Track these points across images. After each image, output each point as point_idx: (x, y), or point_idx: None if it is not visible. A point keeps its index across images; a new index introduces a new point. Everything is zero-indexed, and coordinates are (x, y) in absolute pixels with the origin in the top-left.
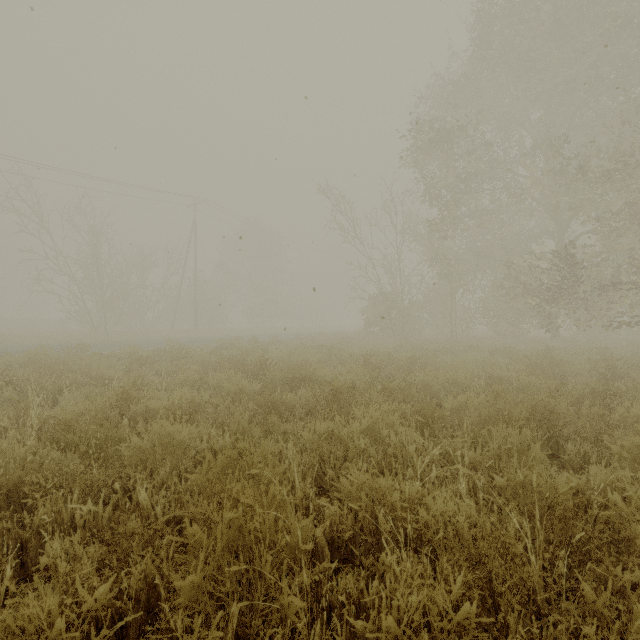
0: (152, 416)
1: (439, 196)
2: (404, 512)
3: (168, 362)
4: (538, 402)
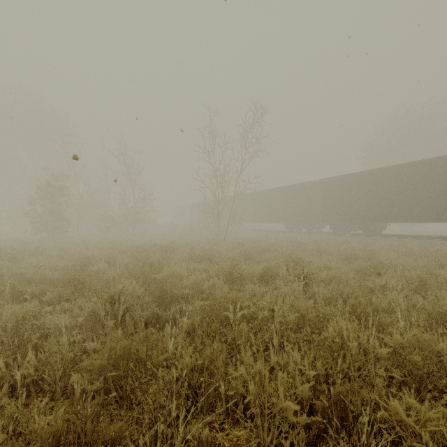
0: None
1: None
2: None
3: None
4: None
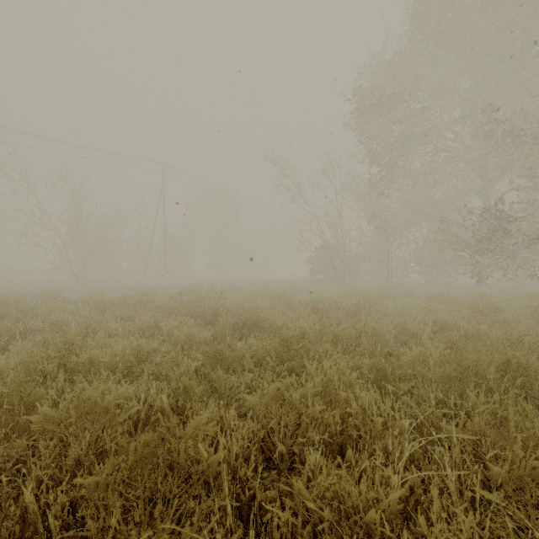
0: (96, 367)
1: (378, 158)
2: (384, 535)
3: (131, 307)
4: (513, 358)
